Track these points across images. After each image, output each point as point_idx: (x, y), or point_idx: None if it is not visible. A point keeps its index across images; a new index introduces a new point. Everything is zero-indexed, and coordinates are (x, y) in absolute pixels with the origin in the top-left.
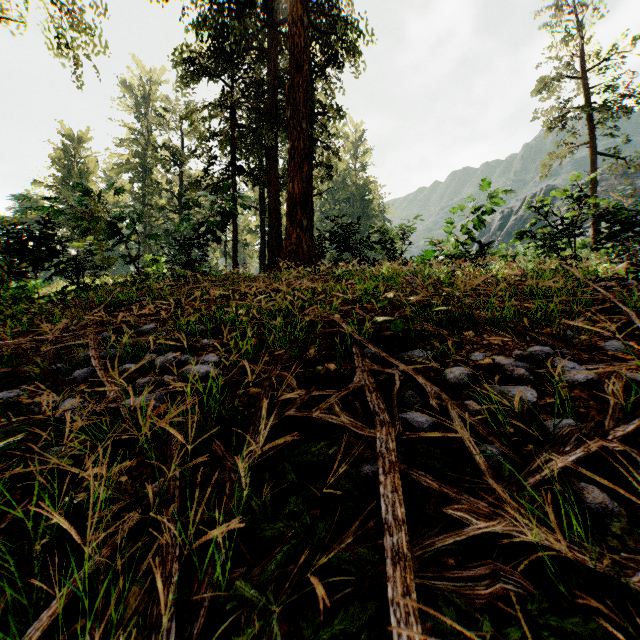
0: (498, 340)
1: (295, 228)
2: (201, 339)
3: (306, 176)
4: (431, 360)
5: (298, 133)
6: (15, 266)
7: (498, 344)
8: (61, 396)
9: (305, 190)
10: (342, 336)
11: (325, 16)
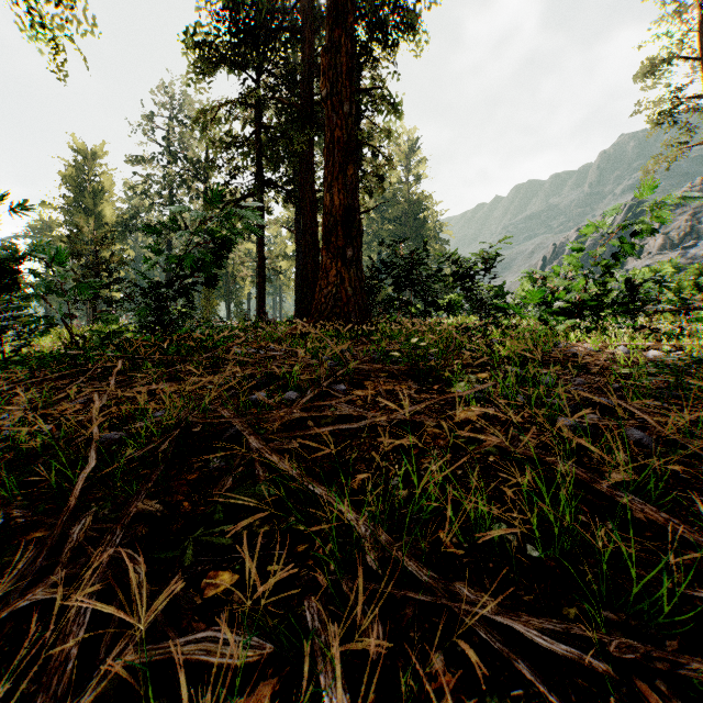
0: None
1: (334, 260)
2: None
3: (351, 182)
4: None
5: (339, 118)
6: None
7: None
8: None
9: (349, 203)
10: None
11: None
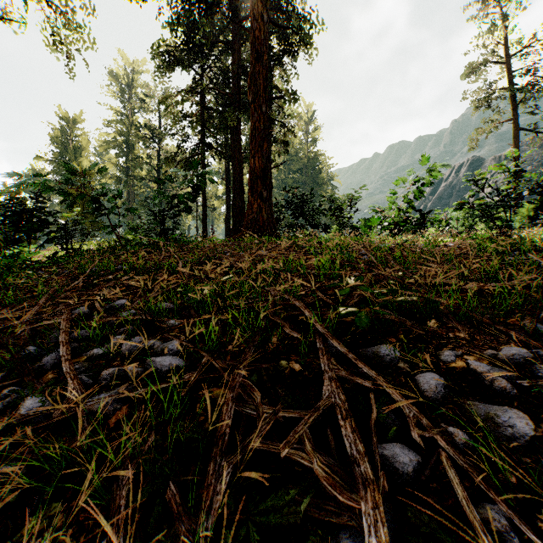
0: (464, 332)
1: (256, 199)
2: (168, 319)
3: (266, 153)
4: (399, 359)
5: (259, 115)
6: (10, 236)
7: (465, 338)
8: (23, 393)
9: (265, 165)
10: (303, 320)
11: (282, 13)
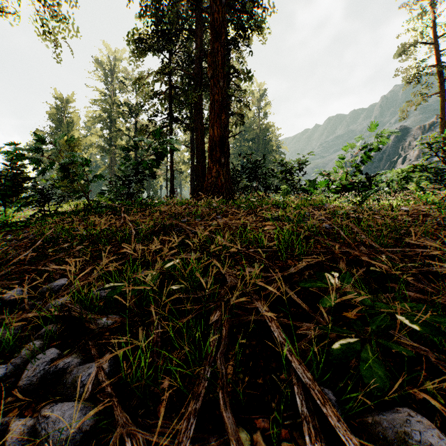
0: None
1: (215, 164)
2: (100, 316)
3: (223, 123)
4: None
5: (217, 89)
6: None
7: None
8: None
9: (223, 134)
10: (268, 329)
11: (238, 3)
